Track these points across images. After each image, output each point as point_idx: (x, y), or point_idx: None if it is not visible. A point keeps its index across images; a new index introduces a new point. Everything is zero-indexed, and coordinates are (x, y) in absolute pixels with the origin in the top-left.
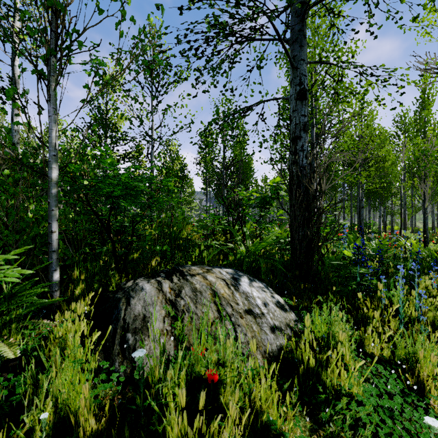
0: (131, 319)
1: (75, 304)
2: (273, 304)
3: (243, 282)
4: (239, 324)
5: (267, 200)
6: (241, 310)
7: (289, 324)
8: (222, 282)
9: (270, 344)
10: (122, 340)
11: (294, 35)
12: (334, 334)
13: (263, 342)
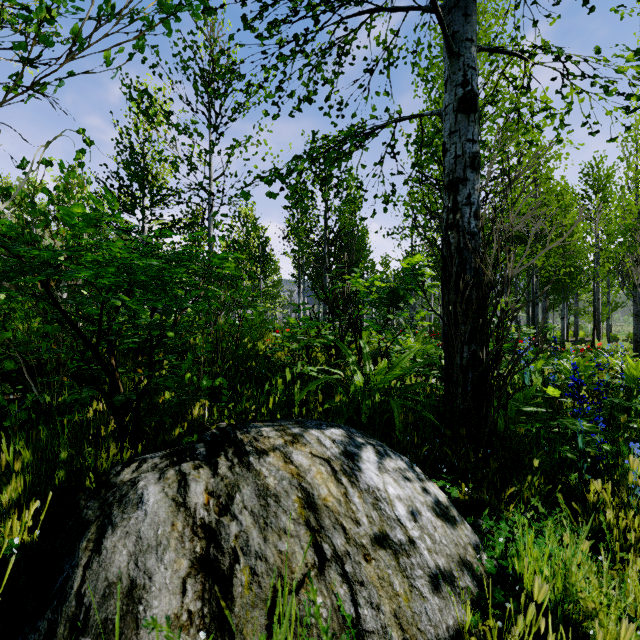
0: (96, 593)
1: None
2: (429, 510)
3: (367, 462)
4: (362, 578)
5: (401, 293)
6: (366, 538)
7: (465, 559)
8: (323, 467)
9: (434, 626)
10: None
11: None
12: (572, 593)
13: (419, 623)
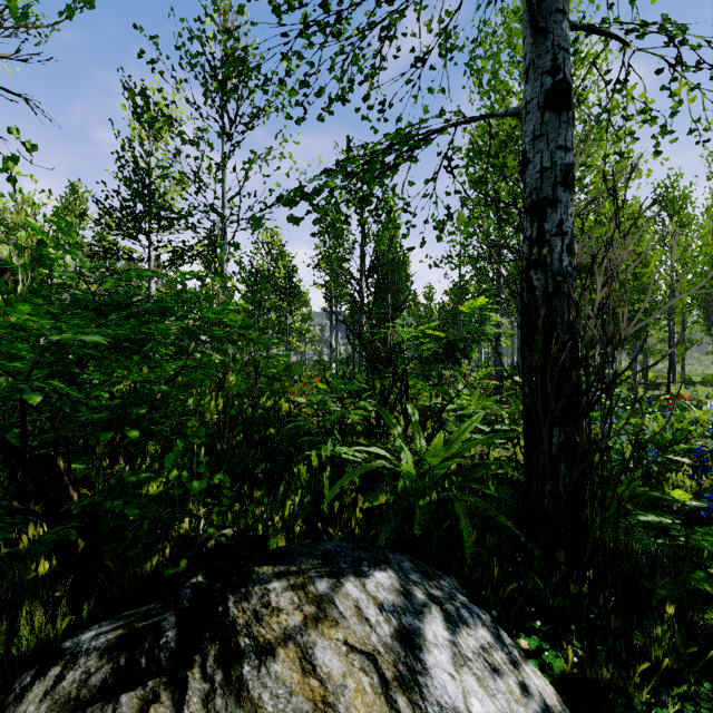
0: None
1: None
2: None
3: (434, 647)
4: None
5: (461, 347)
6: None
7: None
8: (365, 677)
9: None
10: None
11: None
12: None
13: None
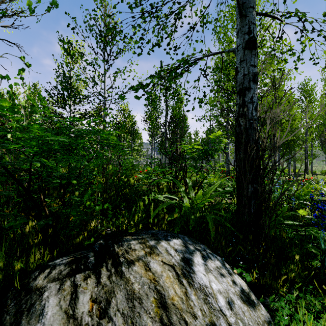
0: None
1: None
2: (238, 298)
3: (197, 265)
4: None
5: (210, 153)
6: None
7: None
8: (170, 272)
9: None
10: None
11: None
12: None
13: None
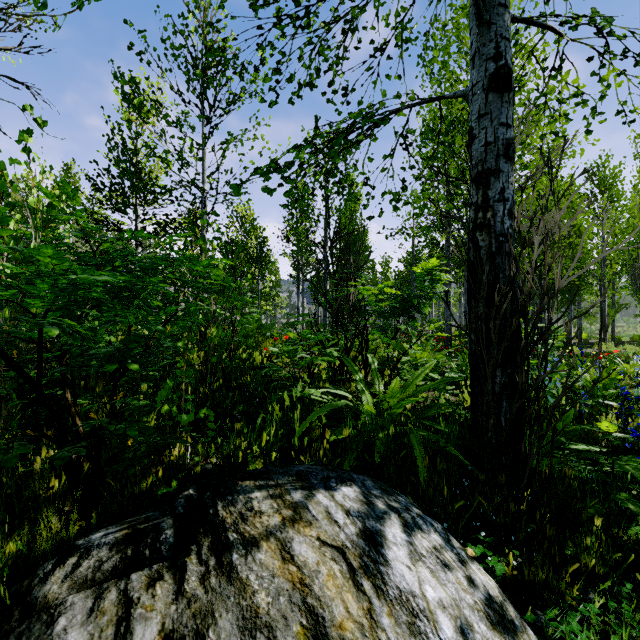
0: None
1: None
2: (481, 618)
3: (394, 545)
4: None
5: (415, 302)
6: None
7: None
8: (336, 565)
9: None
10: None
11: None
12: None
13: None
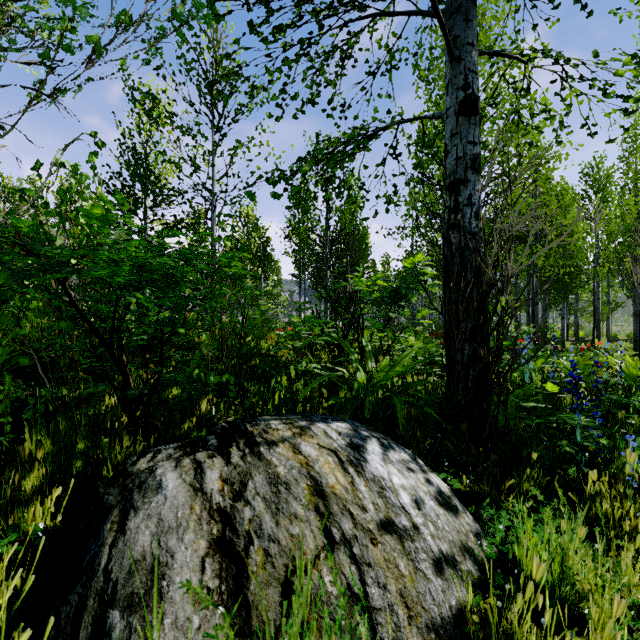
0: (122, 570)
1: (24, 511)
2: (432, 499)
3: (372, 453)
4: (369, 560)
5: (403, 292)
6: (373, 523)
7: (466, 545)
8: (330, 457)
9: (438, 605)
10: (97, 629)
11: (454, 3)
12: (568, 576)
13: (423, 602)
